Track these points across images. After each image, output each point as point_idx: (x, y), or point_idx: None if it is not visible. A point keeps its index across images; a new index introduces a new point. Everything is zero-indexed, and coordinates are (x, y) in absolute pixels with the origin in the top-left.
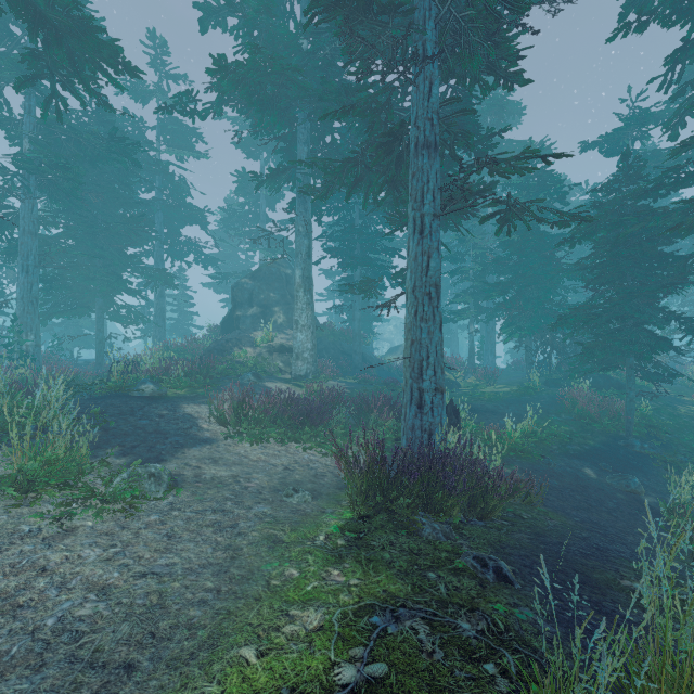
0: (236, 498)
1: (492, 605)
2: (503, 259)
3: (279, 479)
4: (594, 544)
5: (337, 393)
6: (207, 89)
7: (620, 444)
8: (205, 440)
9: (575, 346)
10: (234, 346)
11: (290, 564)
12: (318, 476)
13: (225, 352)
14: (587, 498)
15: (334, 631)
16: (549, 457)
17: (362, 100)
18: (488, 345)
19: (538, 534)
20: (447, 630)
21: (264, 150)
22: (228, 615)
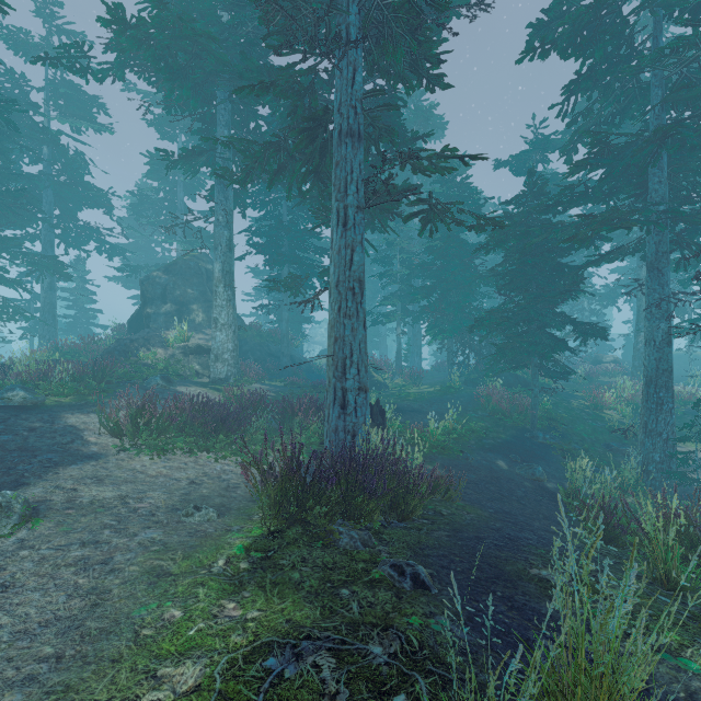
0: (119, 524)
1: (407, 619)
2: (428, 264)
3: (180, 496)
4: (507, 535)
5: (260, 396)
6: (106, 48)
7: (527, 436)
8: (90, 456)
9: (490, 348)
10: (141, 346)
11: (173, 603)
12: (230, 489)
13: (128, 354)
14: (500, 489)
15: (214, 690)
16: (467, 452)
17: (283, 78)
18: (414, 347)
19: (456, 530)
20: (356, 660)
21: (181, 132)
22: (64, 693)
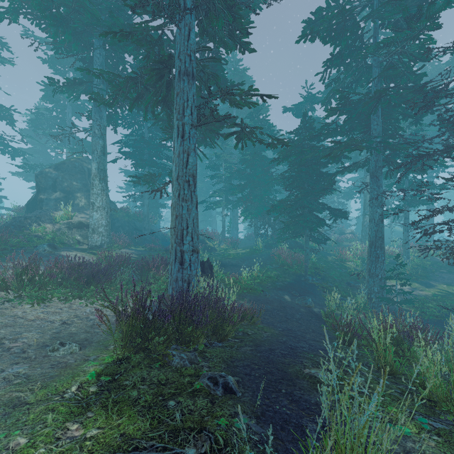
0: None
1: (217, 422)
2: (242, 170)
3: (52, 335)
4: (289, 345)
5: (125, 257)
6: None
7: (302, 279)
8: None
9: (280, 224)
10: (33, 222)
11: (21, 431)
12: (94, 326)
13: (22, 228)
14: (286, 314)
15: None
16: (266, 291)
17: (138, 29)
18: (234, 224)
19: (257, 345)
20: None
21: (69, 70)
22: None
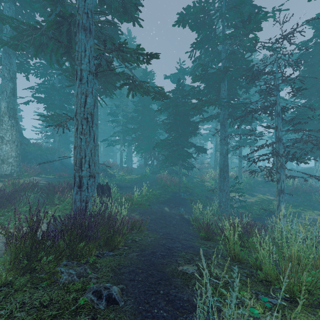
0: None
1: None
2: (135, 117)
3: None
4: (167, 247)
5: (33, 184)
6: None
7: (177, 195)
8: None
9: (162, 157)
10: None
11: None
12: None
13: None
14: (165, 221)
15: None
16: (152, 205)
17: None
18: (129, 157)
19: (142, 250)
20: None
21: None
22: None
